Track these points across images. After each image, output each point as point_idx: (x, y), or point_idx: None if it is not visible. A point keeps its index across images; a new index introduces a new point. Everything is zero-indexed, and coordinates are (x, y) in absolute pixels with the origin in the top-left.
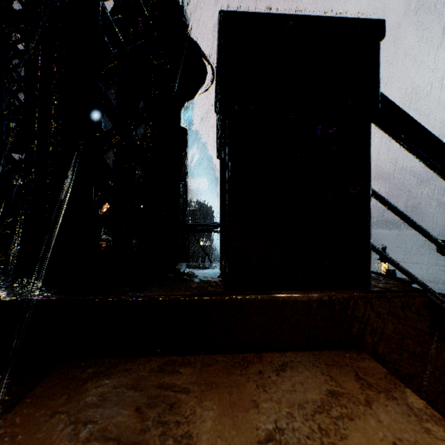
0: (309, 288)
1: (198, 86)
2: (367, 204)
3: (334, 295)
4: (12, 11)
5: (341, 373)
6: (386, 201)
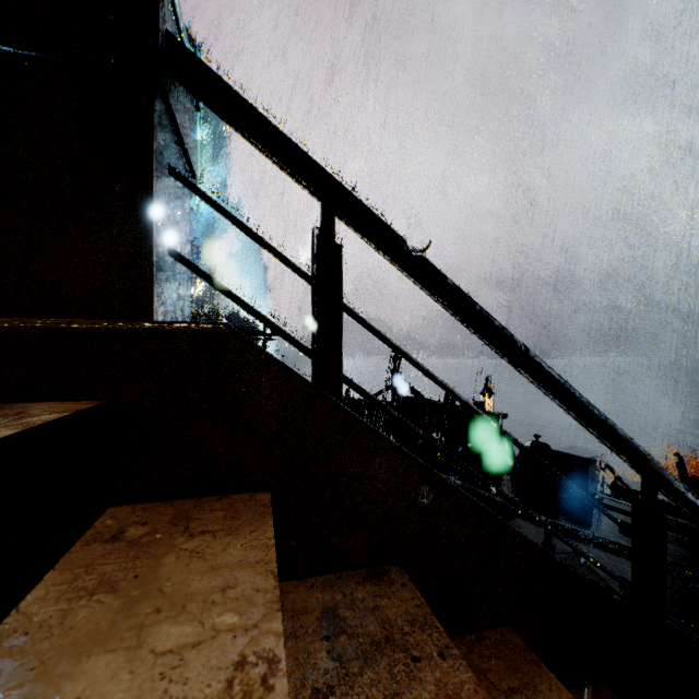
0: (42, 318)
1: None
2: (146, 198)
3: (71, 322)
4: None
5: (4, 411)
6: (231, 216)
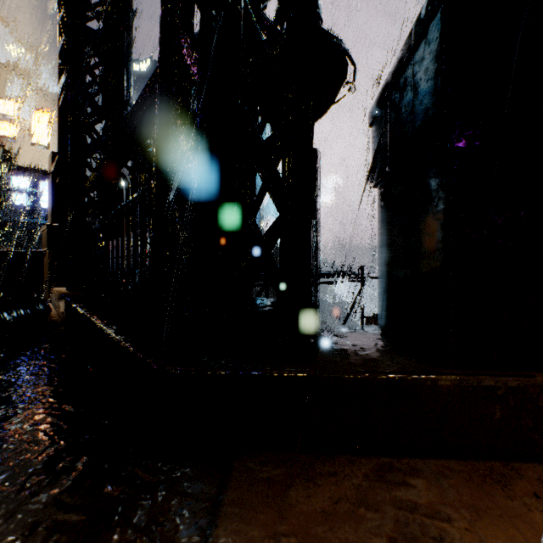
0: None
1: (336, 95)
2: None
3: None
4: (91, 32)
5: None
6: None
